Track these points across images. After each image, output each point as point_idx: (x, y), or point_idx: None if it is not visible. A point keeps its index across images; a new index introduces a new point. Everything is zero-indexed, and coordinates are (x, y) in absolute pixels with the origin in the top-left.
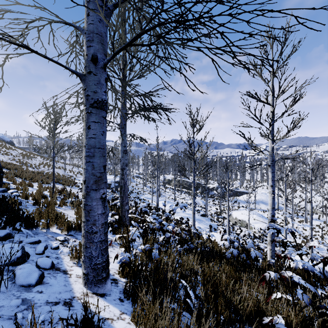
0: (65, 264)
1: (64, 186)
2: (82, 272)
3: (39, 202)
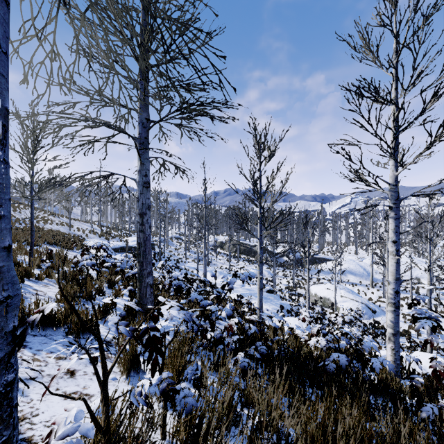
0: None
1: (61, 249)
2: None
3: None
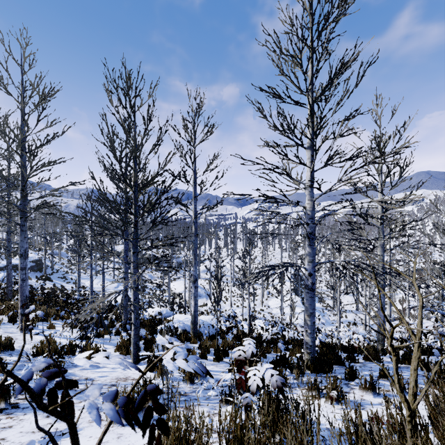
0: None
1: None
2: None
3: None
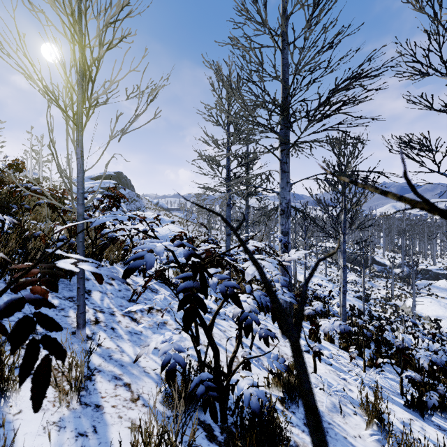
0: None
1: None
2: None
3: None
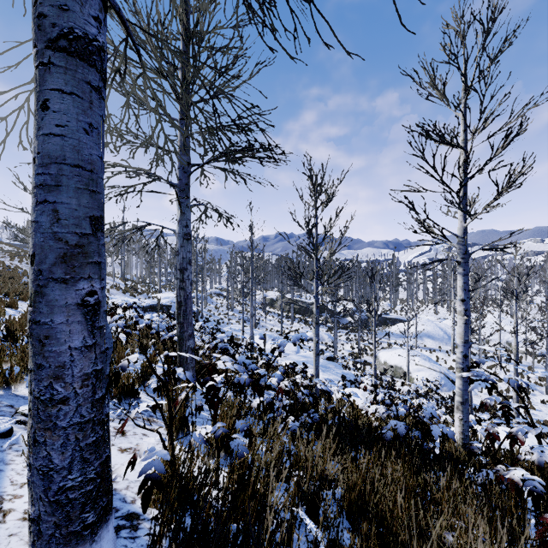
0: (8, 480)
1: None
2: (28, 512)
3: (16, 335)
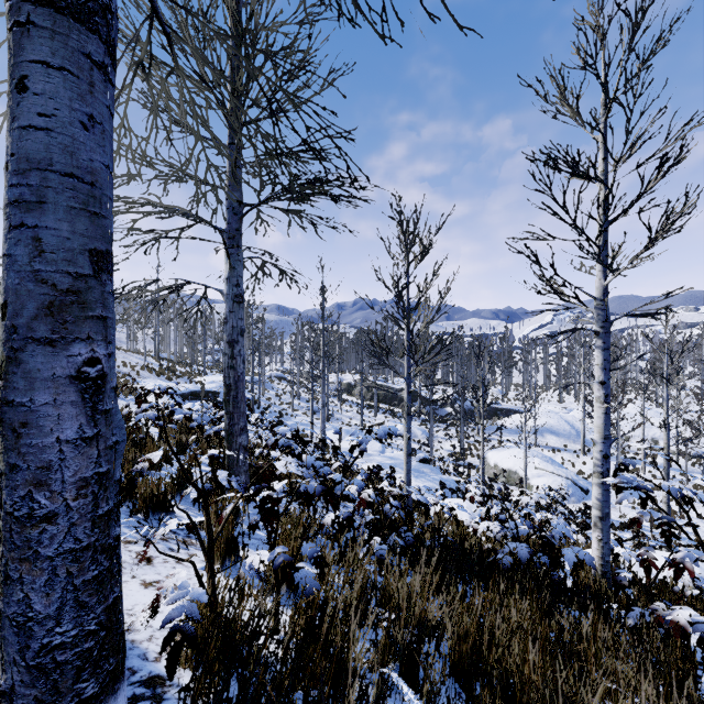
0: None
1: None
2: None
3: None
